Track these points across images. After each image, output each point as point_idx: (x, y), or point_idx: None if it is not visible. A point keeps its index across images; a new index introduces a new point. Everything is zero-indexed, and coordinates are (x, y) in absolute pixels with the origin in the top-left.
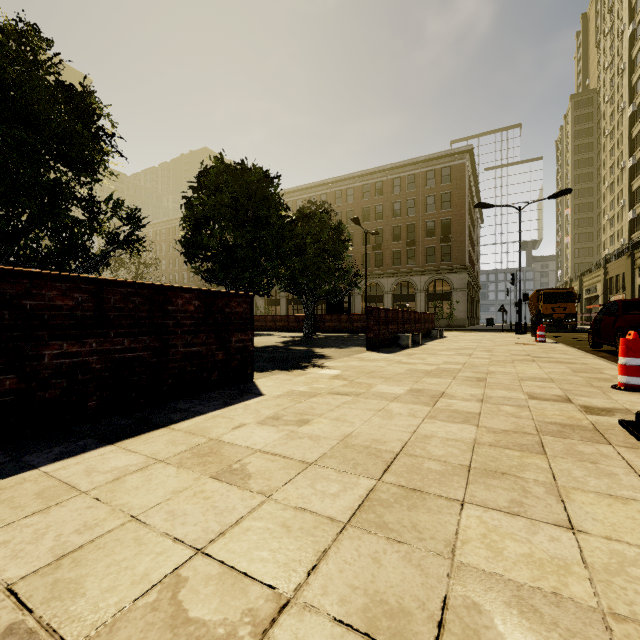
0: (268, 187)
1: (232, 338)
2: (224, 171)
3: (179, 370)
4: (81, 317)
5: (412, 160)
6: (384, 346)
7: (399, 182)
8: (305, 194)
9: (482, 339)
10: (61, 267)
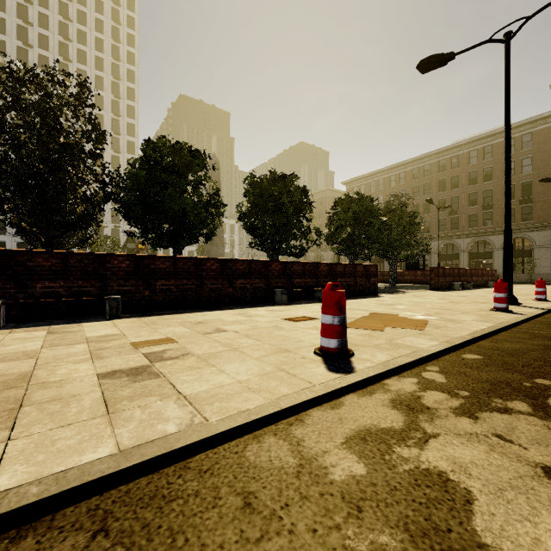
0: (372, 206)
1: (371, 280)
2: (350, 201)
3: (358, 288)
4: (342, 273)
5: (489, 133)
6: (442, 289)
7: (475, 154)
8: (386, 174)
9: (532, 288)
10: (298, 255)
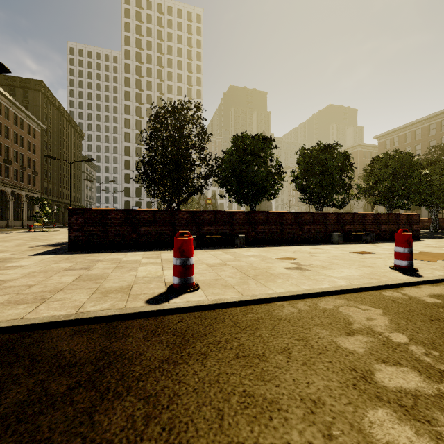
0: (412, 161)
1: (413, 226)
2: (388, 159)
3: None
4: (386, 221)
5: None
6: None
7: None
8: (424, 124)
9: None
10: (340, 206)
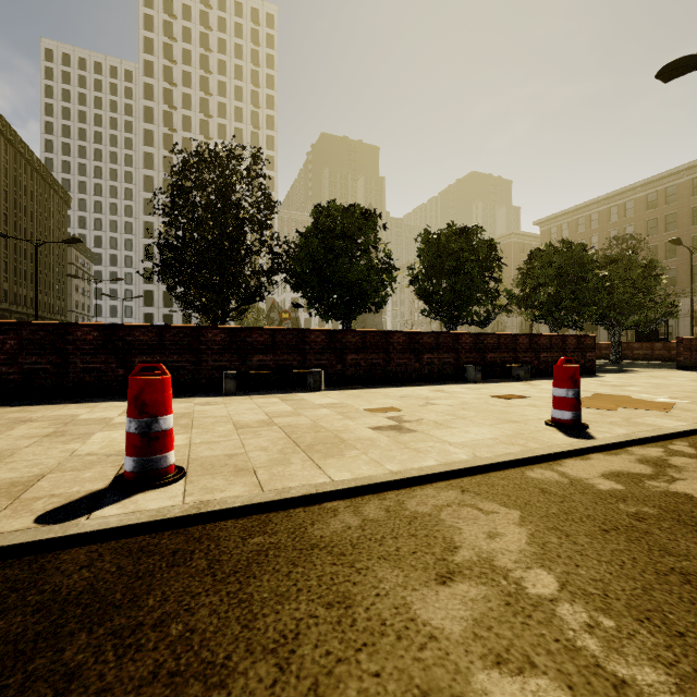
0: (585, 257)
1: (586, 355)
2: (552, 252)
3: None
4: (547, 346)
5: None
6: None
7: None
8: (602, 206)
9: None
10: (482, 323)
